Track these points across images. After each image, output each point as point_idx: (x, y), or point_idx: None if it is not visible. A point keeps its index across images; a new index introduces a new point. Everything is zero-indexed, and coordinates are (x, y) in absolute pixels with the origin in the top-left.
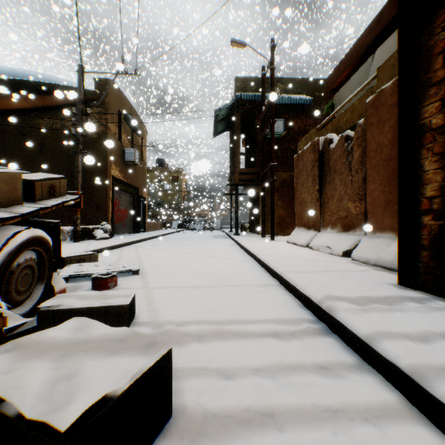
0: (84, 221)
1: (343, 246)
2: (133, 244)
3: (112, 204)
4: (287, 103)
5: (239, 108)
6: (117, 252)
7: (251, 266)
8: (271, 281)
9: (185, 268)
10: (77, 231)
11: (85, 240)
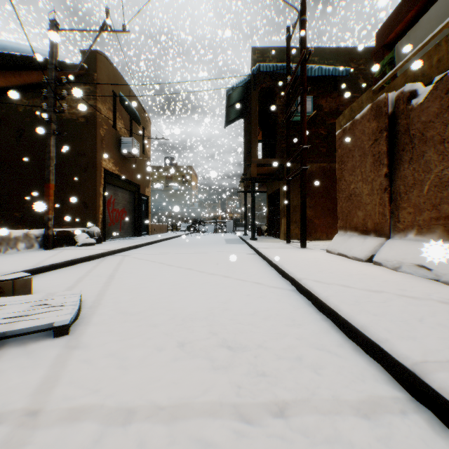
0: (69, 223)
1: None
2: (123, 252)
3: (103, 203)
4: (315, 79)
5: (256, 86)
6: (89, 266)
7: (294, 305)
8: (376, 379)
9: (173, 310)
10: (49, 236)
11: (63, 246)
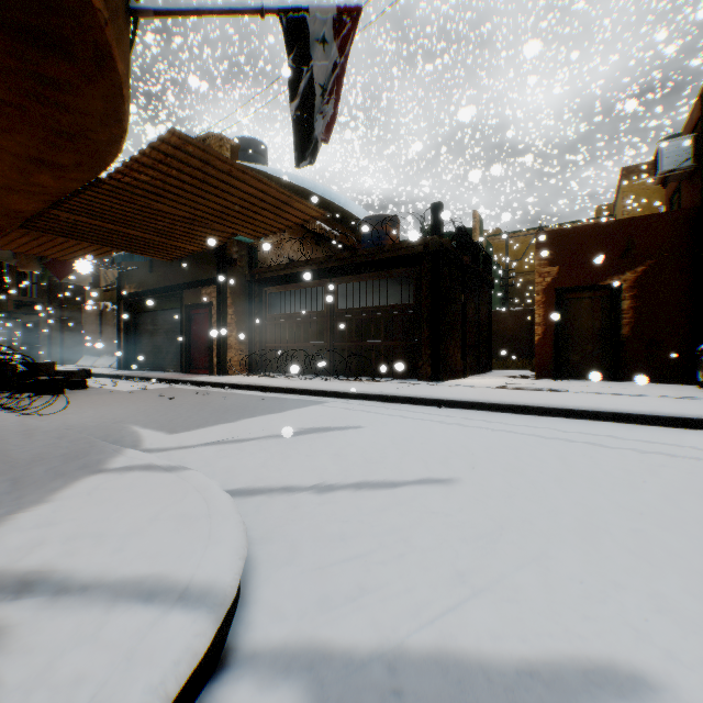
0: None
1: (111, 363)
2: None
3: None
4: None
5: None
6: None
7: None
8: None
9: None
10: None
11: None
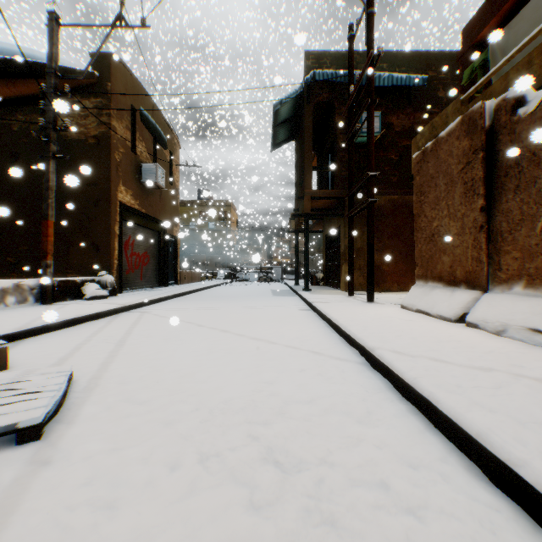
0: (76, 270)
1: None
2: (143, 307)
3: (119, 245)
4: (384, 90)
5: (310, 99)
6: (95, 327)
7: (367, 388)
8: (513, 529)
9: (198, 396)
10: (47, 287)
11: (67, 300)
